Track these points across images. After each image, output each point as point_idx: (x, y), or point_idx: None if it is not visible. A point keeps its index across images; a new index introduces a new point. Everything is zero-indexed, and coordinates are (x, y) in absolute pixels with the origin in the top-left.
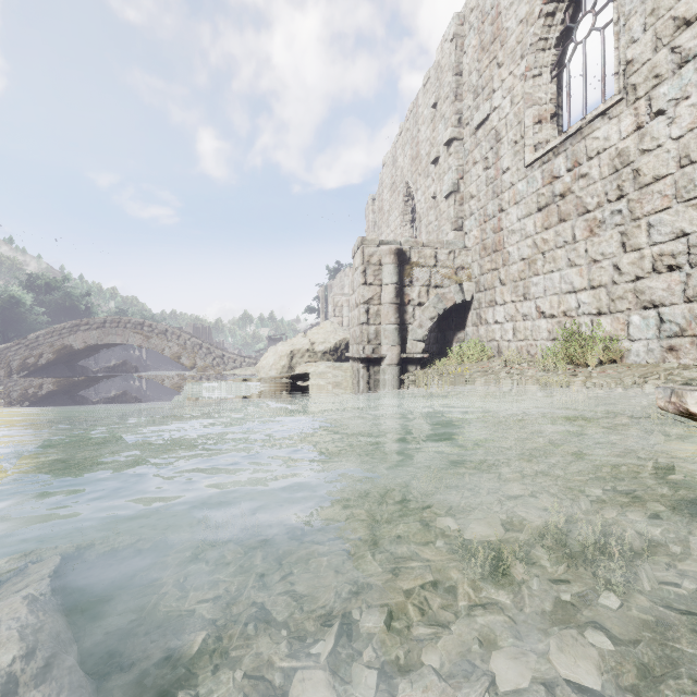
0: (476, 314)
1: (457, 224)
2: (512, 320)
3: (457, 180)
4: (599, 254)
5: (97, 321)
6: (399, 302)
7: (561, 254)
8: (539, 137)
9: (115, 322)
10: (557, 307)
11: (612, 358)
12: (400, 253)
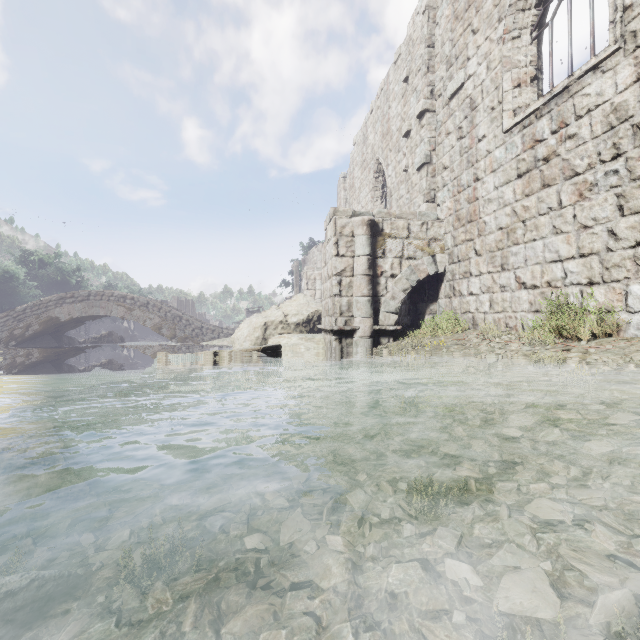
0: (449, 285)
1: (430, 196)
2: (488, 292)
3: (430, 151)
4: (590, 219)
5: (82, 294)
6: (371, 273)
7: (544, 221)
8: (518, 101)
9: (99, 295)
10: (539, 277)
11: (607, 332)
12: (372, 224)
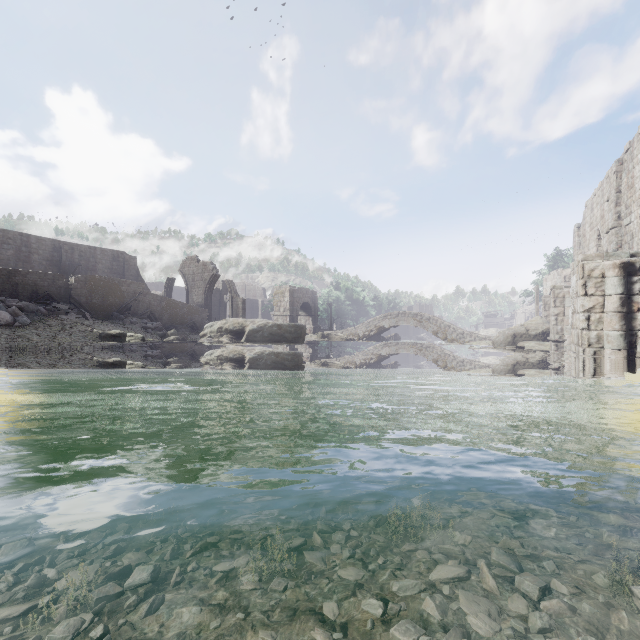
0: None
1: None
2: None
3: (617, 249)
4: None
5: (395, 314)
6: None
7: None
8: None
9: (403, 314)
10: None
11: None
12: None
